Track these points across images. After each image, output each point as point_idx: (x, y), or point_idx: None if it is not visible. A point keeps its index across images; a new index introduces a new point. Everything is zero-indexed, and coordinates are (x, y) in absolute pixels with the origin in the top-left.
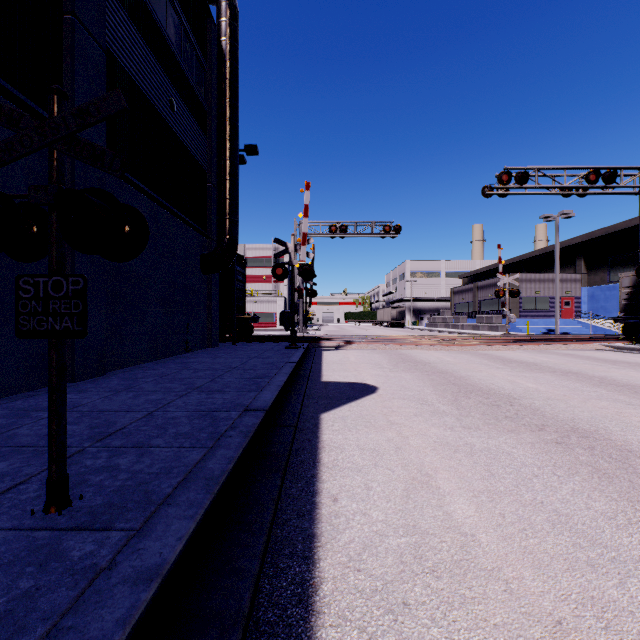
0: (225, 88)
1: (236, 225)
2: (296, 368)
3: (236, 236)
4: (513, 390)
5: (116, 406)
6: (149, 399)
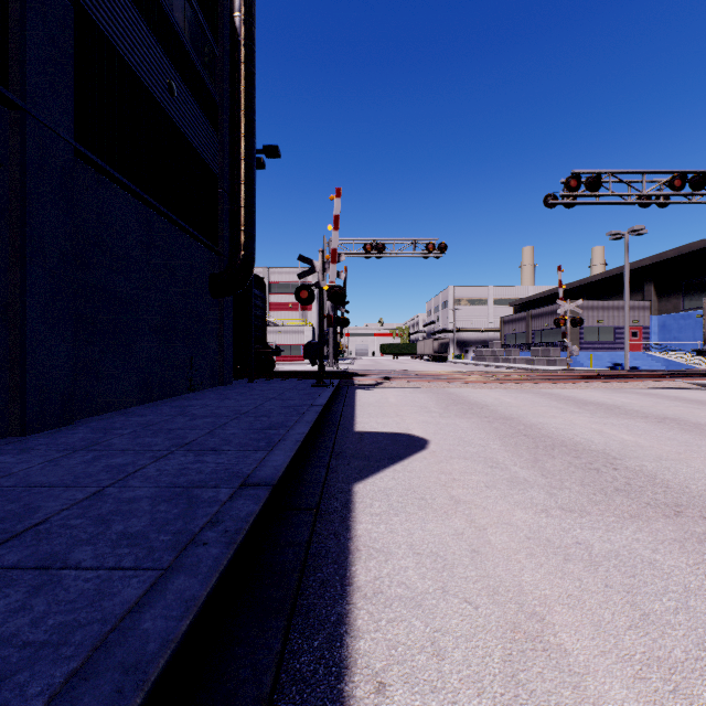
0: (239, 74)
1: (252, 239)
2: (323, 413)
3: (252, 252)
4: (607, 445)
5: (57, 477)
6: (111, 464)
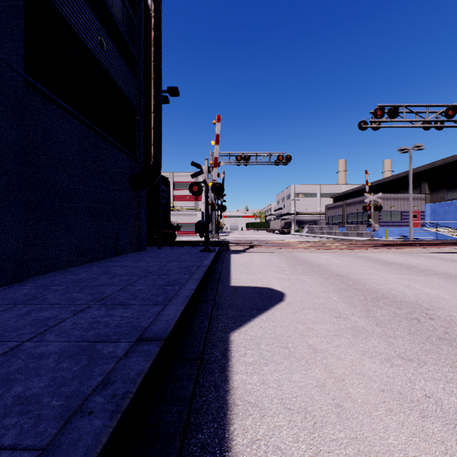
0: (150, 36)
1: (159, 150)
2: (207, 272)
3: (159, 159)
4: (417, 297)
5: None
6: (38, 318)
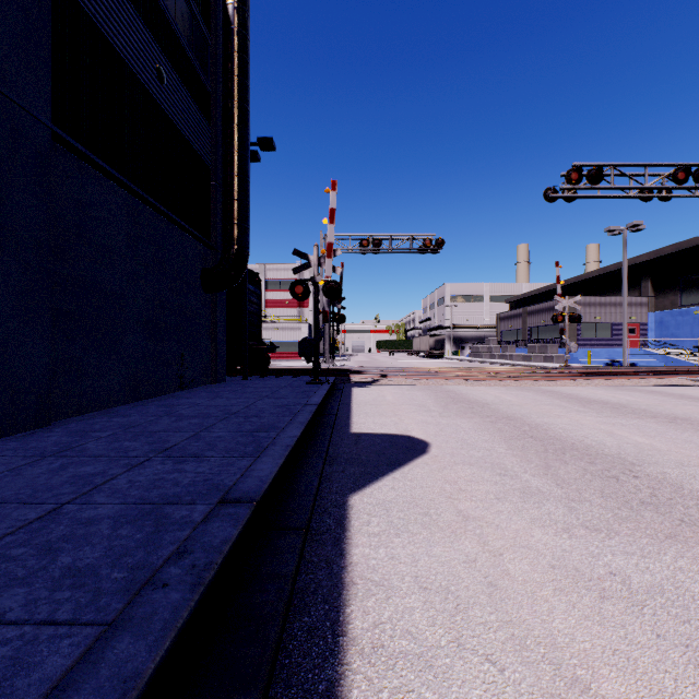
0: (232, 63)
1: (246, 232)
2: (317, 412)
3: (246, 246)
4: (621, 448)
5: (13, 490)
6: (78, 474)
